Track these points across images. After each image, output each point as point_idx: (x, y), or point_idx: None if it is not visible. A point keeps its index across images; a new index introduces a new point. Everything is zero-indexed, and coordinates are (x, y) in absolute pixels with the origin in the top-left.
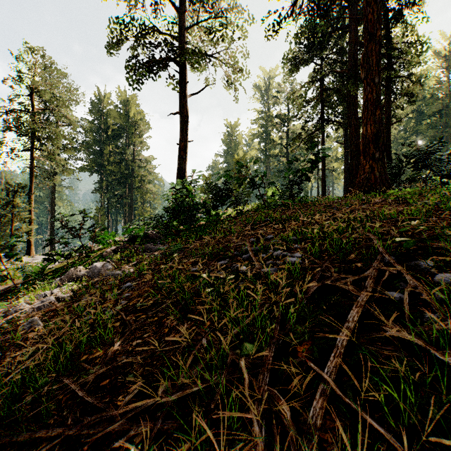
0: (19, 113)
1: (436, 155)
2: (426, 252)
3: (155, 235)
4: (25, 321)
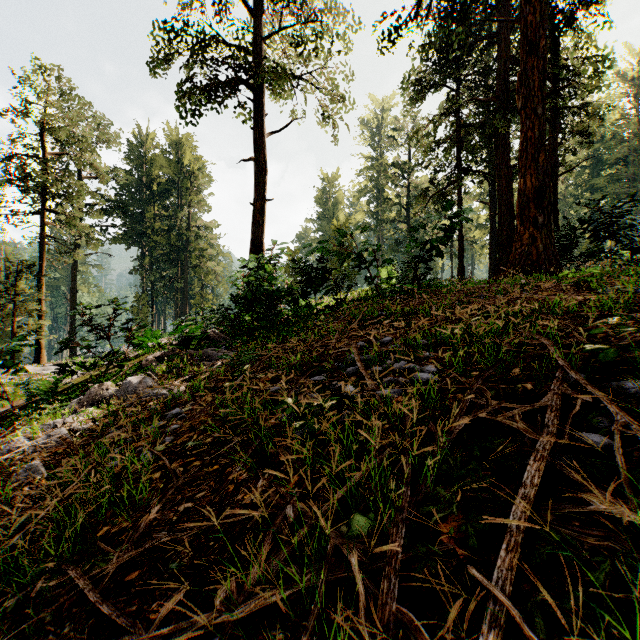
0: (24, 159)
1: (625, 219)
2: (633, 367)
3: (218, 336)
4: (20, 467)
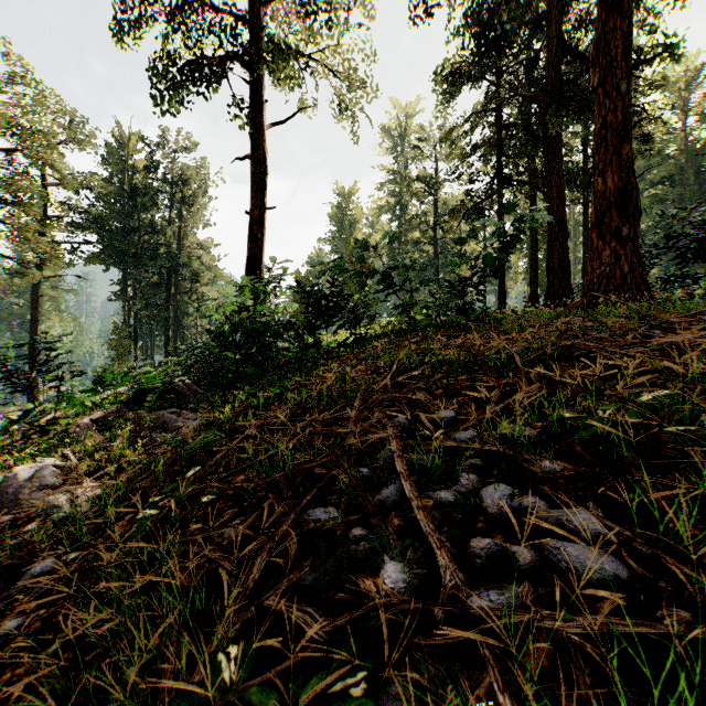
0: None
1: None
2: None
3: (187, 388)
4: None
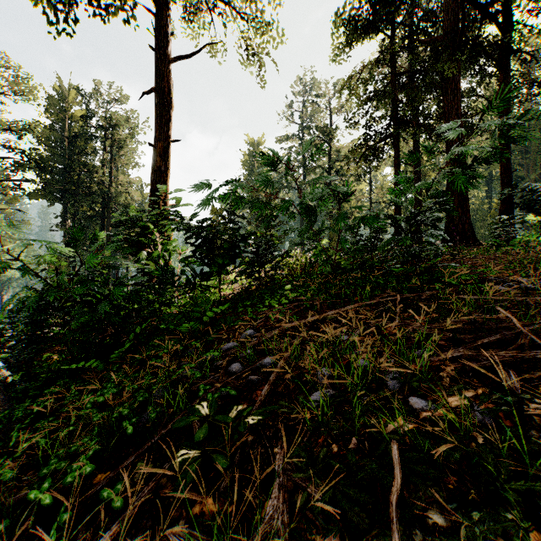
0: None
1: None
2: None
3: None
4: None
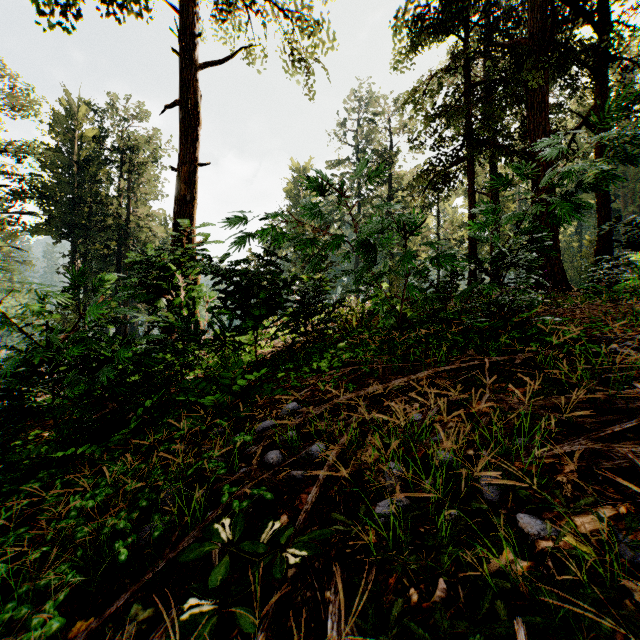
0: None
1: None
2: None
3: None
4: None
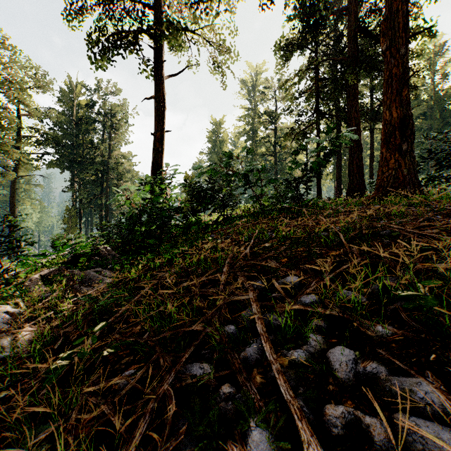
0: None
1: None
2: None
3: (108, 253)
4: None
